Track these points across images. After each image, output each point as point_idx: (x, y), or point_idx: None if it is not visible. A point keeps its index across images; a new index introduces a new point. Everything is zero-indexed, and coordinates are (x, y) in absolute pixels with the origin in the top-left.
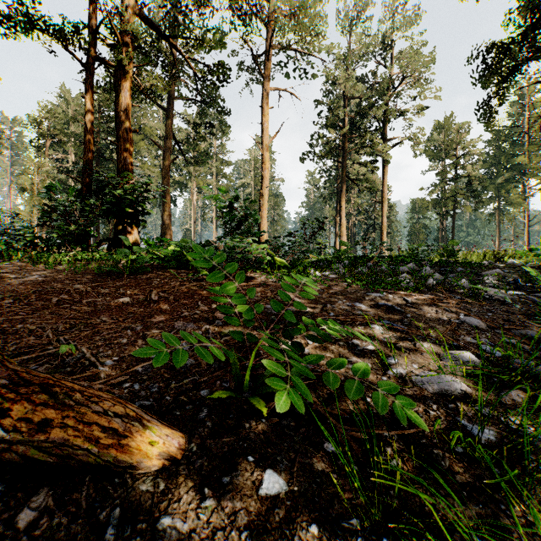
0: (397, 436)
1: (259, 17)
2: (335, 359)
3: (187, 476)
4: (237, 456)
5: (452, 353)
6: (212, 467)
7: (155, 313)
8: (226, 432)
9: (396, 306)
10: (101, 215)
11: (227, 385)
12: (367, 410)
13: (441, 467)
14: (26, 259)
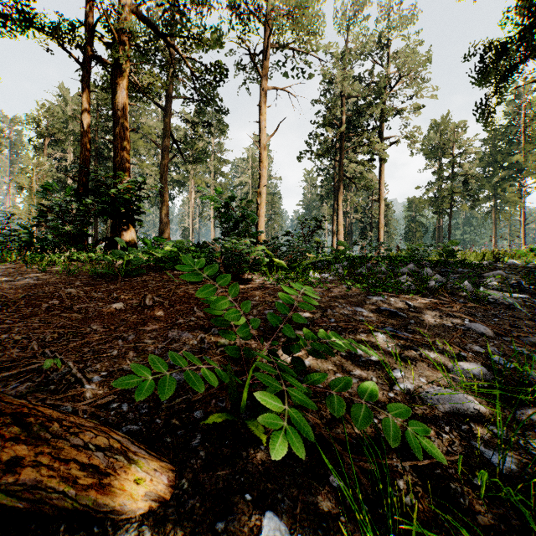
0: (409, 466)
1: (256, 16)
2: (340, 380)
3: (176, 521)
4: (233, 494)
5: (461, 365)
6: (205, 509)
7: (149, 320)
8: (222, 463)
9: (398, 311)
10: (97, 215)
11: (223, 404)
12: (374, 433)
13: (460, 506)
14: (20, 261)
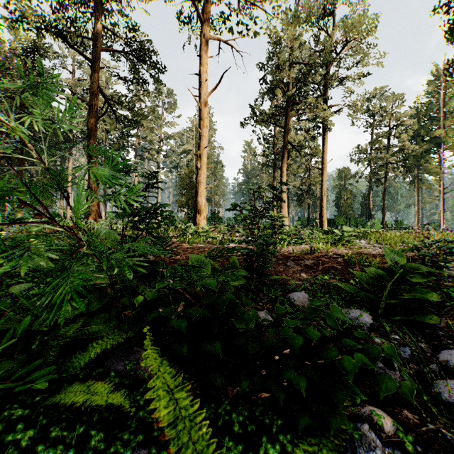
0: None
1: None
2: None
3: None
4: None
5: None
6: None
7: None
8: None
9: None
10: None
11: None
12: None
13: None
14: None
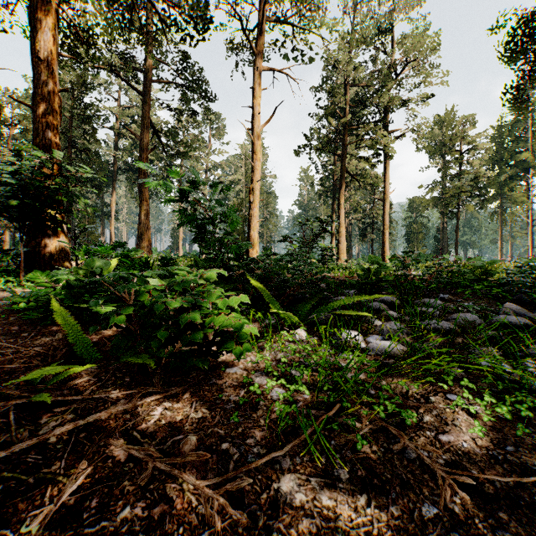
0: None
1: None
2: None
3: None
4: None
5: None
6: None
7: None
8: None
9: None
10: None
11: None
12: None
13: None
14: None
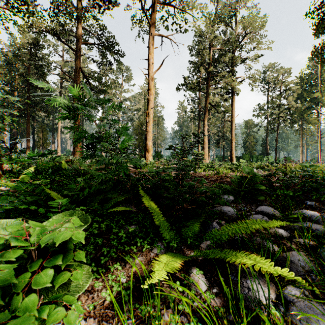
0: None
1: None
2: None
3: None
4: None
5: None
6: None
7: None
8: None
9: None
10: None
11: None
12: None
13: None
14: None
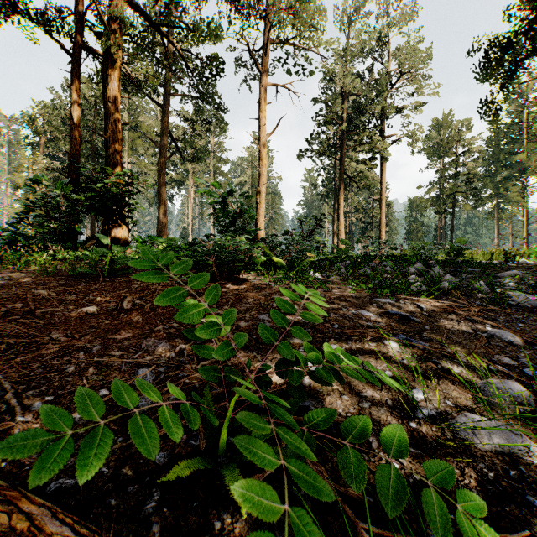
0: None
1: (256, 10)
2: (351, 417)
3: None
4: None
5: (494, 383)
6: None
7: (123, 326)
8: None
9: (410, 315)
10: (85, 211)
11: (196, 442)
12: None
13: None
14: None
